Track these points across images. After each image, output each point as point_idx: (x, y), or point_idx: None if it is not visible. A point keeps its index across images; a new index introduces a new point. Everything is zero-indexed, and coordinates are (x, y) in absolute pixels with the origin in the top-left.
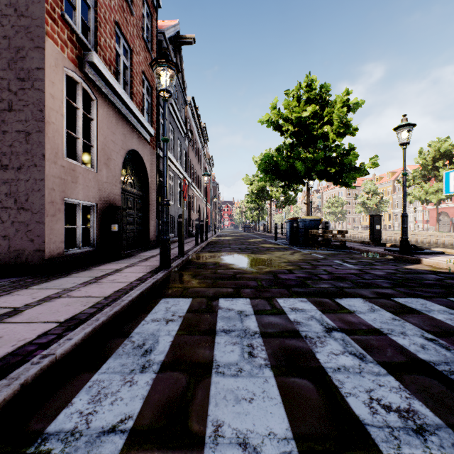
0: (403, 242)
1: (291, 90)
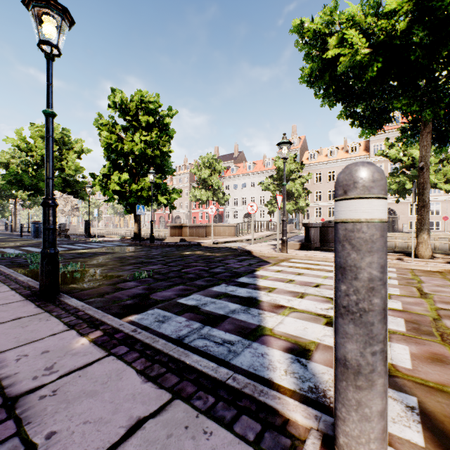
0: (88, 233)
1: (37, 126)
